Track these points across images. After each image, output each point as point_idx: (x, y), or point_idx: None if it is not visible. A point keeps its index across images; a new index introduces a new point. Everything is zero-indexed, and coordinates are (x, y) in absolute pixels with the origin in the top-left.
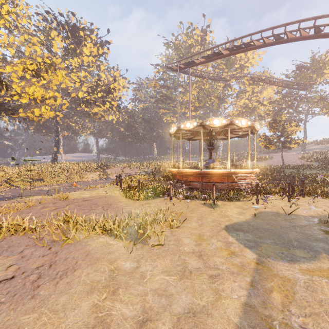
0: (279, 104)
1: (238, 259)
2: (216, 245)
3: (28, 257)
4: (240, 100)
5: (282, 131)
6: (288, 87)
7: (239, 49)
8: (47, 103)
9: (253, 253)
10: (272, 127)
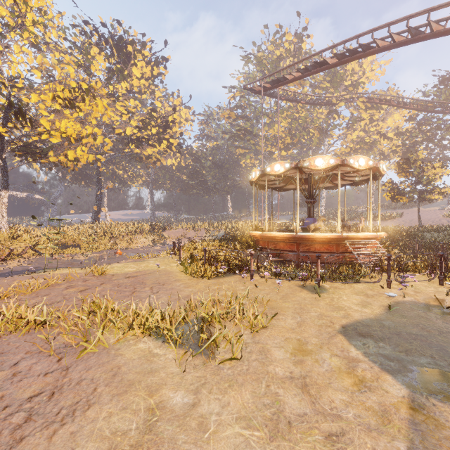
0: (413, 135)
1: (374, 396)
2: (330, 364)
3: (22, 375)
4: (352, 132)
5: (419, 176)
6: (427, 109)
7: (353, 55)
8: (84, 142)
9: (400, 385)
10: (403, 169)
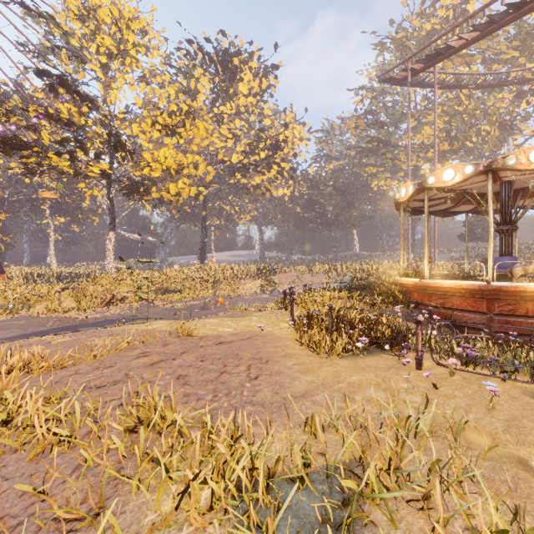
0: None
1: None
2: None
3: None
4: None
5: None
6: None
7: None
8: (185, 173)
9: None
10: None
